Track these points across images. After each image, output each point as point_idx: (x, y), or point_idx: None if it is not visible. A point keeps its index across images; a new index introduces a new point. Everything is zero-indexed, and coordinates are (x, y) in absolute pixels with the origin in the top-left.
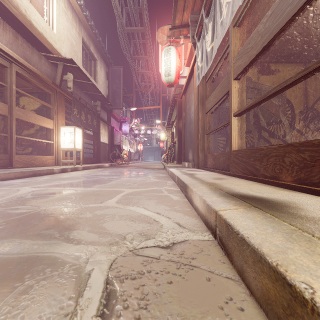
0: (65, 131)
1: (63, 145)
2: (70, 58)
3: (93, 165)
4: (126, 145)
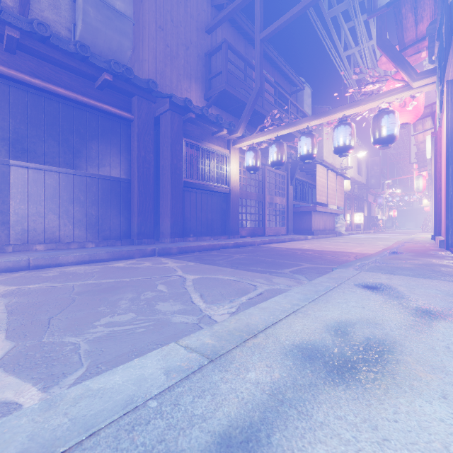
0: (356, 215)
1: (355, 221)
2: (360, 181)
3: (367, 231)
4: (379, 214)
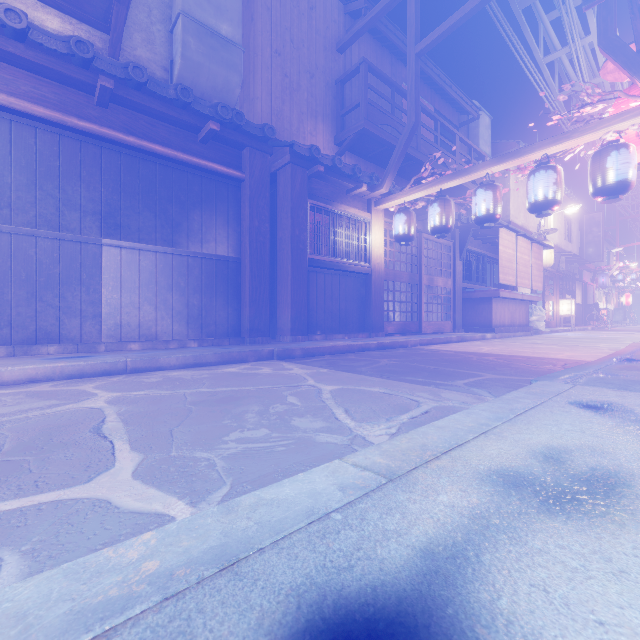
0: (563, 303)
1: (561, 313)
2: (569, 251)
3: (582, 328)
4: (601, 300)
